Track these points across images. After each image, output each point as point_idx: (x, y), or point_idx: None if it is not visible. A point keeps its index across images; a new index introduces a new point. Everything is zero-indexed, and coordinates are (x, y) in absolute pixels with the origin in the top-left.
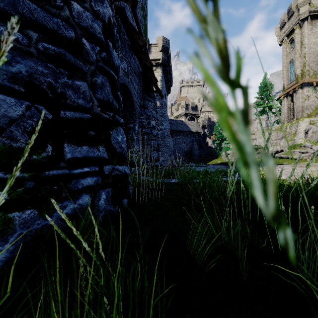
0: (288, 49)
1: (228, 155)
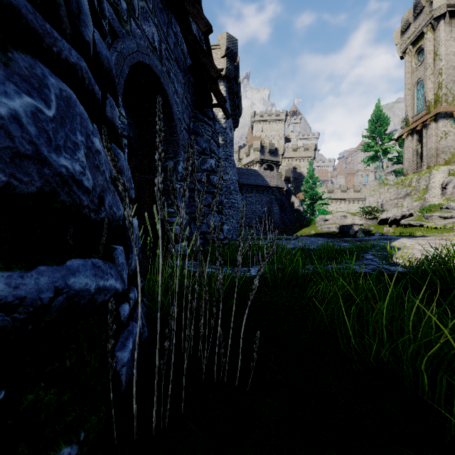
0: (415, 64)
1: (326, 221)
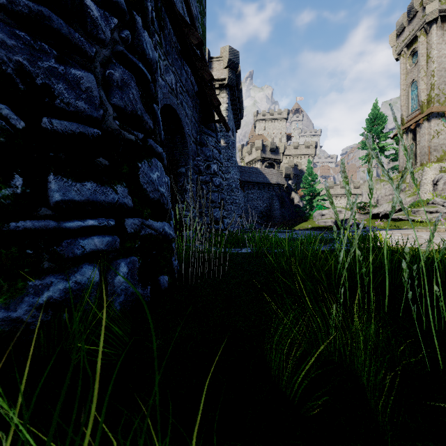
0: (409, 66)
1: (323, 216)
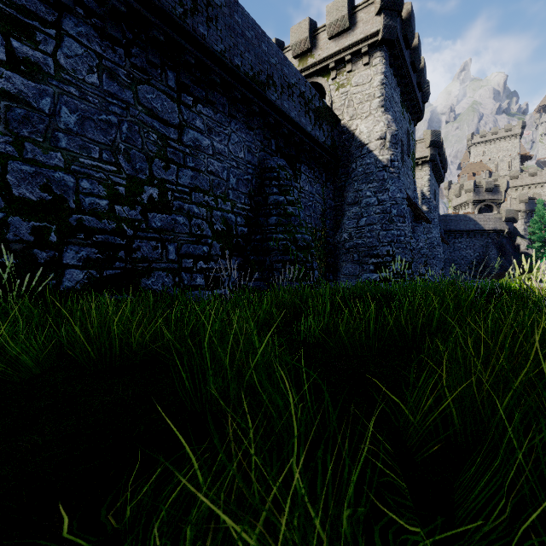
0: None
1: None
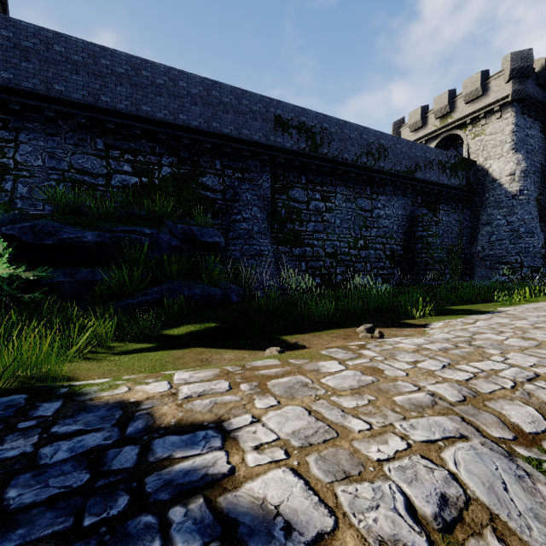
0: None
1: None
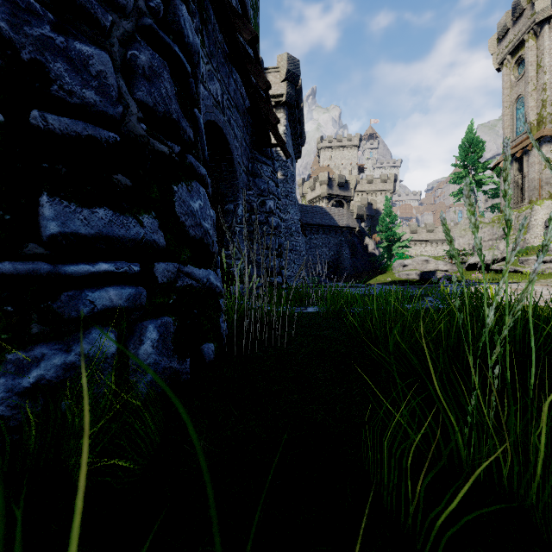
0: (514, 78)
1: (405, 267)
